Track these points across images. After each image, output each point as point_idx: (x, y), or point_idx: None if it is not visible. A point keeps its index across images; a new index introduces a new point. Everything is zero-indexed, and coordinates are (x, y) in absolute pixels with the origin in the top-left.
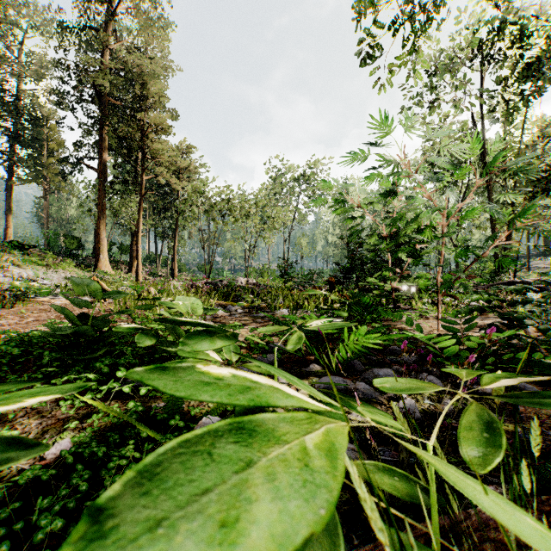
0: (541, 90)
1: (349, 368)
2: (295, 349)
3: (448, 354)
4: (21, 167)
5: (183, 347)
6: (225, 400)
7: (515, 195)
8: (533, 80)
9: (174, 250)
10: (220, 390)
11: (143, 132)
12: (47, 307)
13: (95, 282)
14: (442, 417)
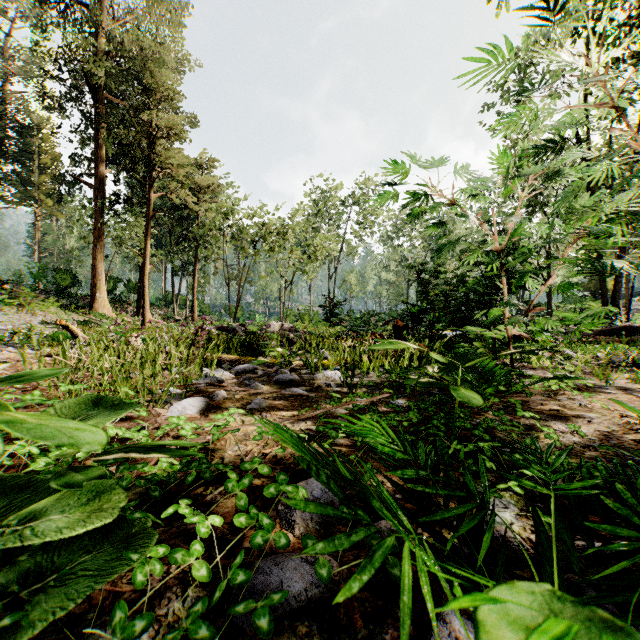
0: None
1: None
2: None
3: None
4: (7, 187)
5: None
6: None
7: None
8: None
9: (193, 288)
10: None
11: (151, 137)
12: None
13: None
14: None
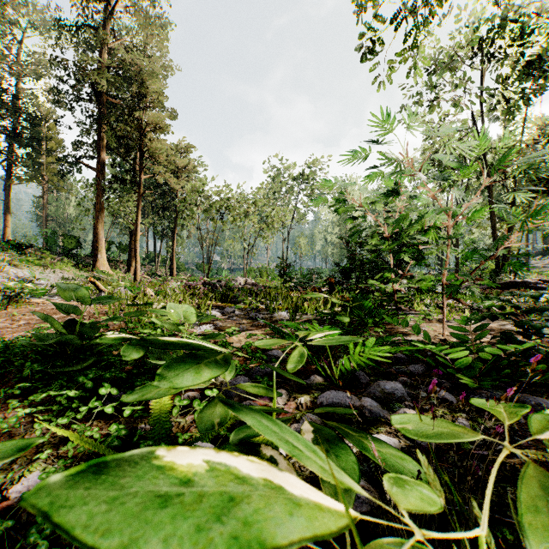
0: (541, 89)
1: (352, 379)
2: None
3: (459, 365)
4: (19, 166)
5: (159, 383)
6: (185, 547)
7: (525, 194)
8: (534, 78)
9: (173, 250)
10: (182, 513)
11: (141, 131)
12: (41, 309)
13: (81, 288)
14: (490, 485)
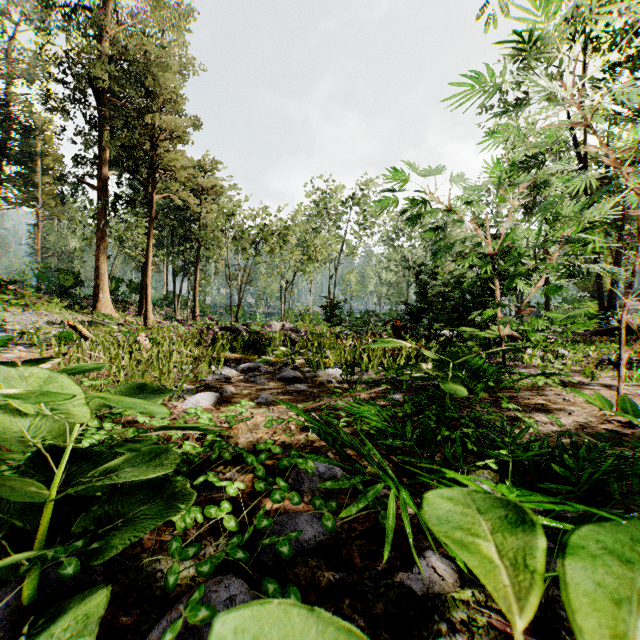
0: None
1: None
2: (373, 505)
3: None
4: (9, 188)
5: None
6: None
7: None
8: None
9: (195, 289)
10: None
11: (153, 139)
12: None
13: None
14: None
